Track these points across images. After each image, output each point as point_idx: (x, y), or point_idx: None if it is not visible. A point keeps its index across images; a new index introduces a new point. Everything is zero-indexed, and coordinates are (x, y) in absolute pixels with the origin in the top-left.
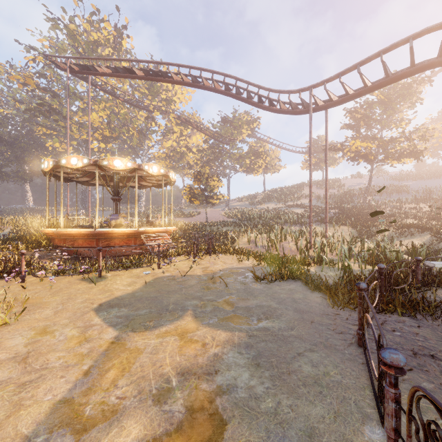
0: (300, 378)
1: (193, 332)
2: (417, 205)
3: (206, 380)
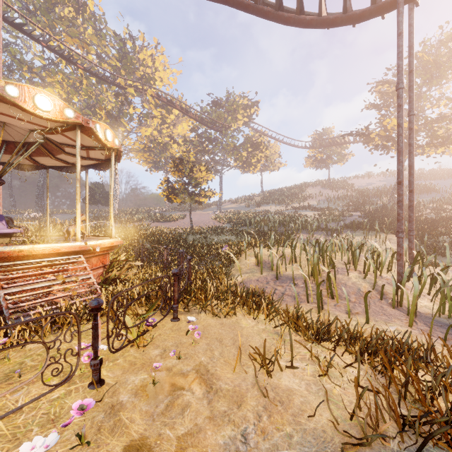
0: None
1: None
2: None
3: None
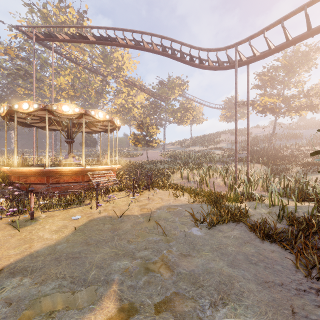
0: None
1: None
2: (311, 147)
3: None
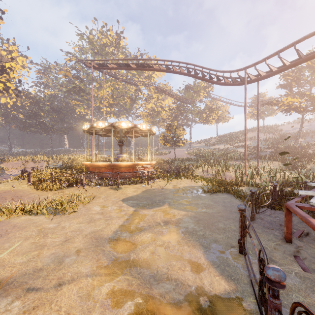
0: (217, 228)
1: (169, 211)
2: None
3: (175, 225)
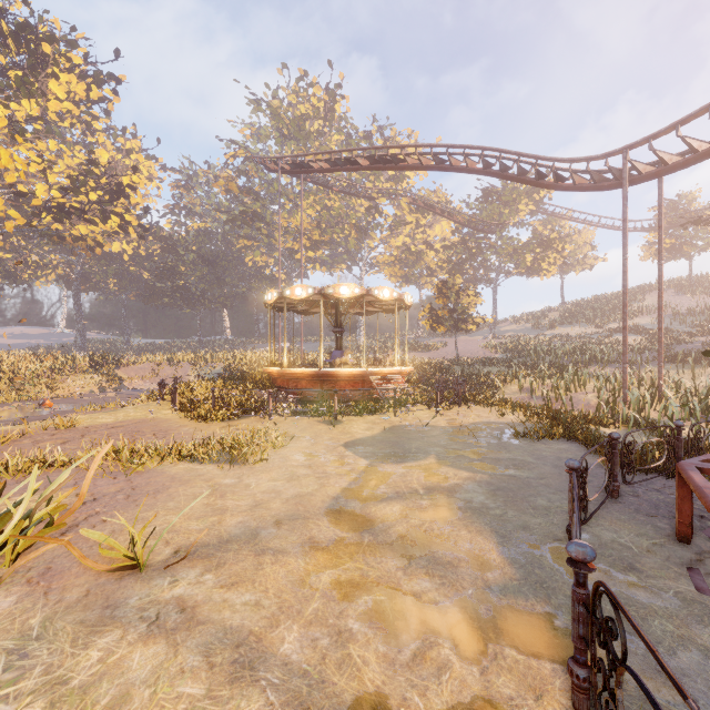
0: (532, 506)
1: (436, 470)
2: None
3: (447, 496)
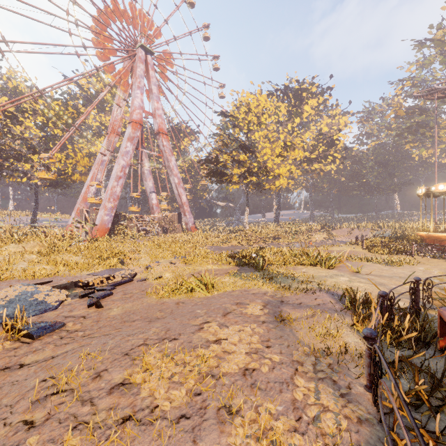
0: None
1: None
2: None
3: None
